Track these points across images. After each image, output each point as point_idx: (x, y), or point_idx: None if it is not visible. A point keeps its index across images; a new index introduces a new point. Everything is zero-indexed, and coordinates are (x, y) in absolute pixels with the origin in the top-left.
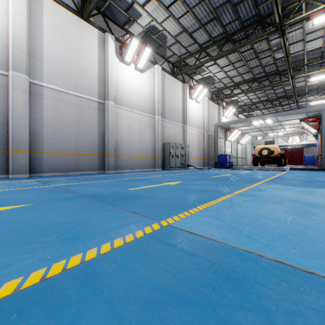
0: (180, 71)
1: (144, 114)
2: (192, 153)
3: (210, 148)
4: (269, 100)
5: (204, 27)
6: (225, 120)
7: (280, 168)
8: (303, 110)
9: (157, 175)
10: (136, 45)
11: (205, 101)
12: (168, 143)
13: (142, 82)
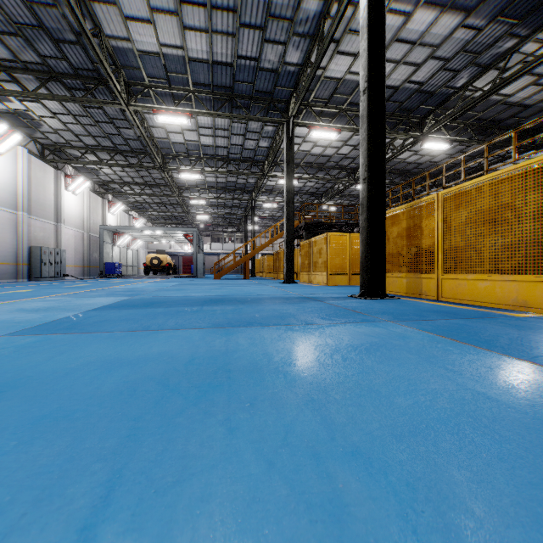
0: (55, 159)
1: (4, 208)
2: (68, 259)
3: (92, 253)
4: (163, 204)
5: (94, 137)
6: (111, 217)
7: (166, 276)
8: (183, 229)
9: (52, 283)
10: (3, 130)
11: (85, 194)
12: (39, 247)
13: (2, 167)
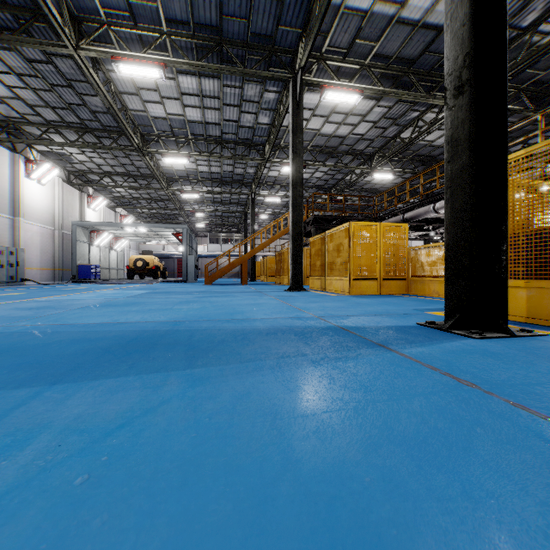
0: (8, 138)
1: None
2: (32, 260)
3: (66, 254)
4: (153, 200)
5: (54, 109)
6: (92, 213)
7: (150, 281)
8: (170, 226)
9: None
10: None
11: (56, 184)
12: None
13: None
